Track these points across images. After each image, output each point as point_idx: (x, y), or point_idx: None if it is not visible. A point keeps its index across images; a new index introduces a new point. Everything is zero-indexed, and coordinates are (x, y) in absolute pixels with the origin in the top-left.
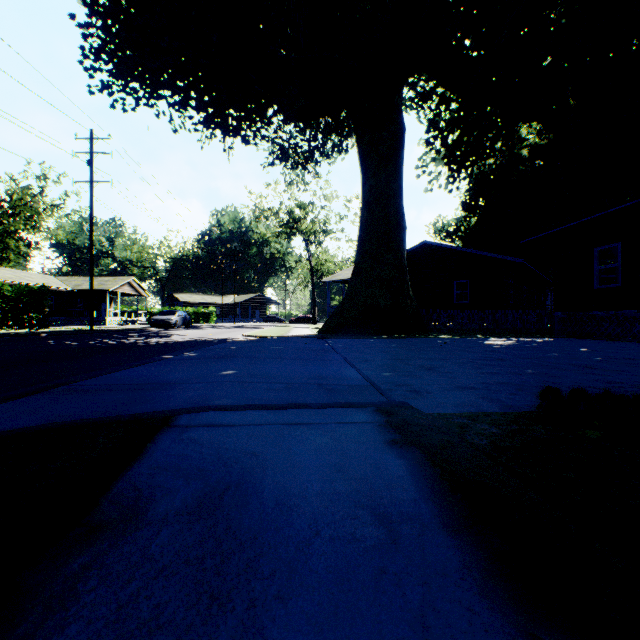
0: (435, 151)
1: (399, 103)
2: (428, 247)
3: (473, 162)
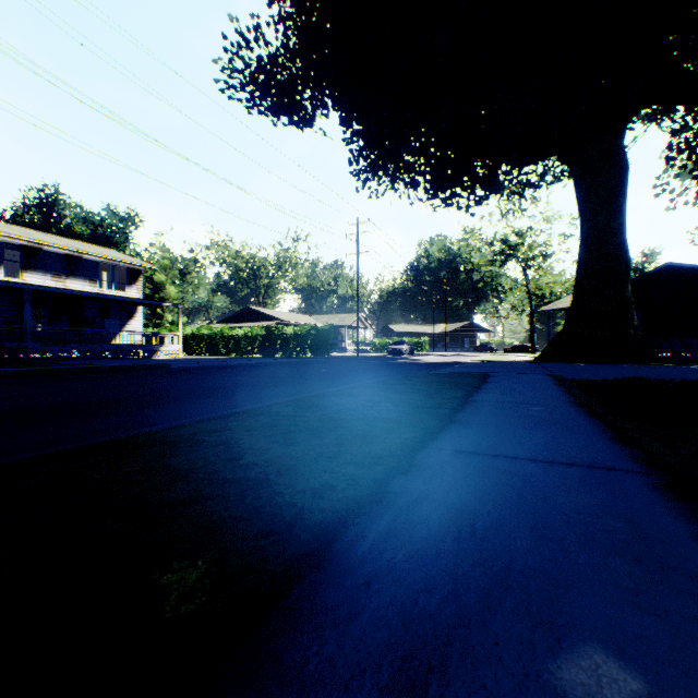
0: (678, 167)
1: (621, 144)
2: (672, 269)
3: None
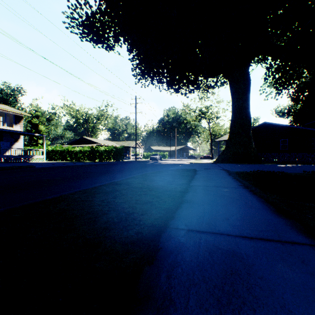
0: (268, 82)
1: (248, 71)
2: (266, 124)
3: (289, 85)
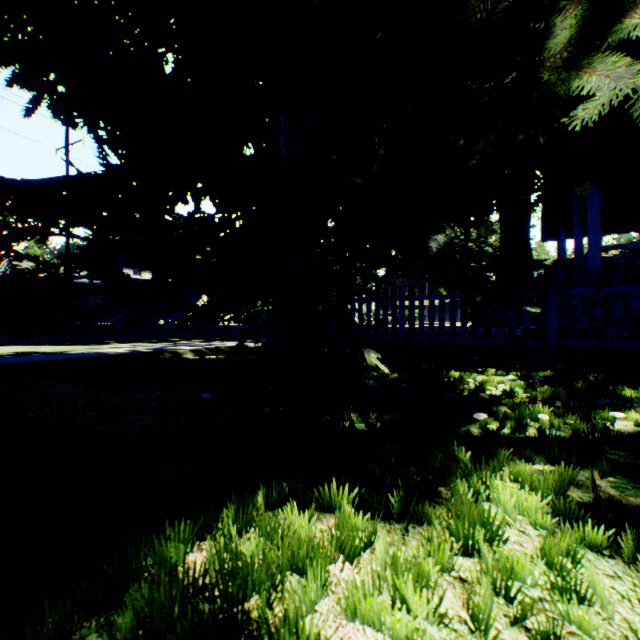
0: None
1: None
2: None
3: None
